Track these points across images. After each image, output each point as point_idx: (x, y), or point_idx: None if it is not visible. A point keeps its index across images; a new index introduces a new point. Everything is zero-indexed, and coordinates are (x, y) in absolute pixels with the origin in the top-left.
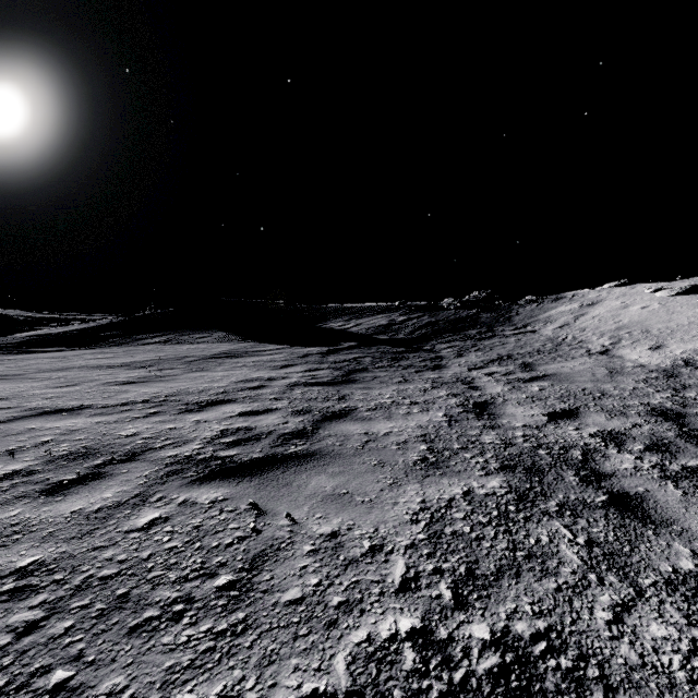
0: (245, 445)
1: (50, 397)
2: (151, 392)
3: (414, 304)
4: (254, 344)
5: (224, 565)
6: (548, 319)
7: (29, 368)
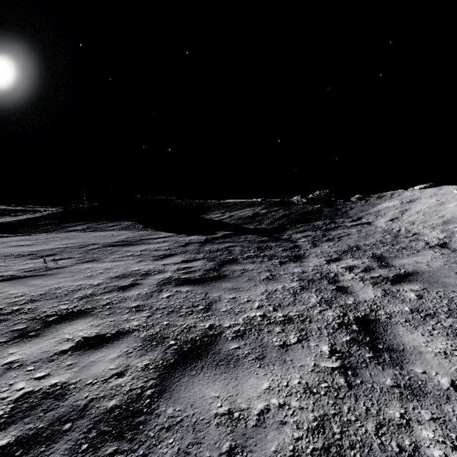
0: None
1: None
2: (17, 294)
3: (272, 200)
4: (151, 231)
5: None
6: (377, 212)
7: None
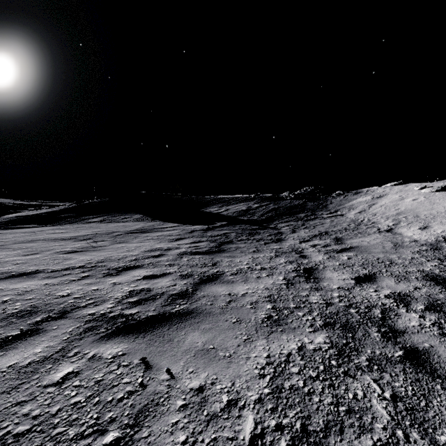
0: (144, 304)
1: (18, 263)
2: (86, 259)
3: (264, 196)
4: (159, 222)
5: (113, 421)
6: (351, 206)
7: (10, 240)
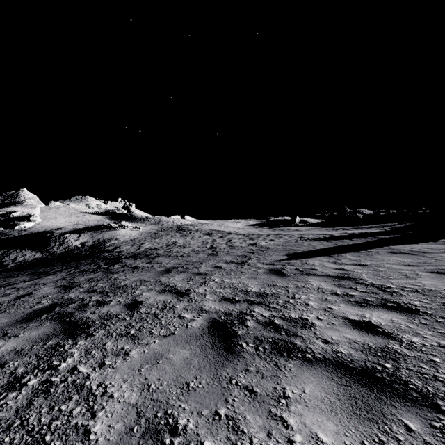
0: (263, 327)
1: (376, 270)
2: (419, 283)
3: None
4: None
5: (140, 331)
6: None
7: None
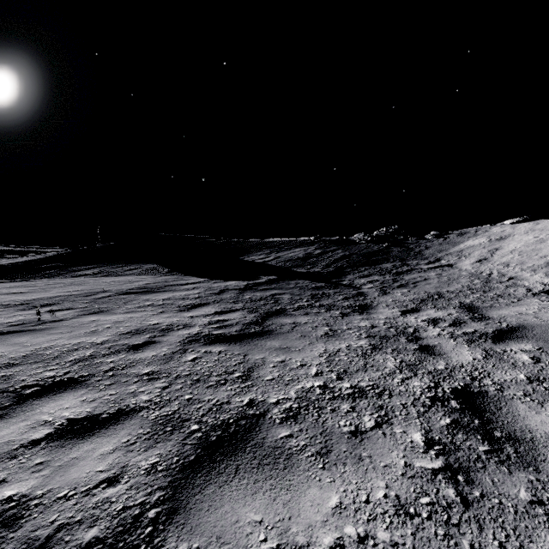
0: None
1: None
2: None
3: (328, 239)
4: (178, 276)
5: None
6: (460, 252)
7: None
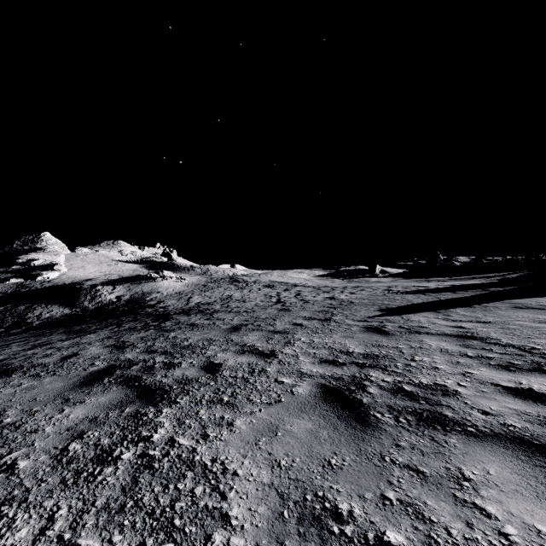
0: (392, 395)
1: (506, 328)
2: None
3: None
4: None
5: (235, 398)
6: None
7: None
